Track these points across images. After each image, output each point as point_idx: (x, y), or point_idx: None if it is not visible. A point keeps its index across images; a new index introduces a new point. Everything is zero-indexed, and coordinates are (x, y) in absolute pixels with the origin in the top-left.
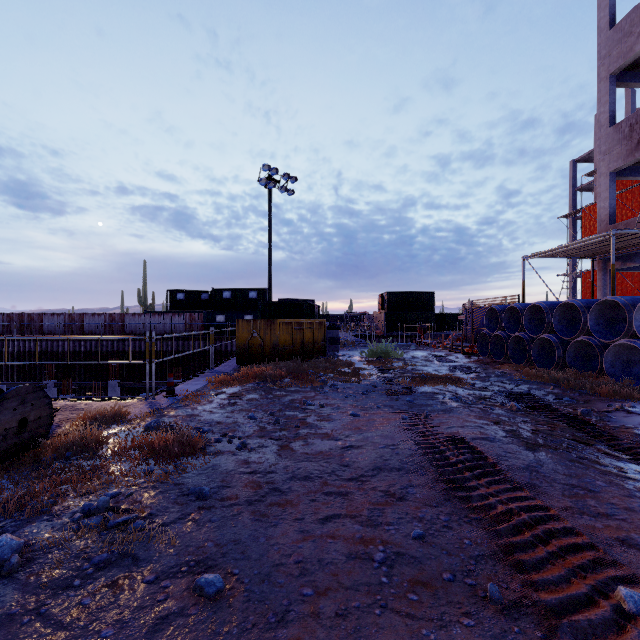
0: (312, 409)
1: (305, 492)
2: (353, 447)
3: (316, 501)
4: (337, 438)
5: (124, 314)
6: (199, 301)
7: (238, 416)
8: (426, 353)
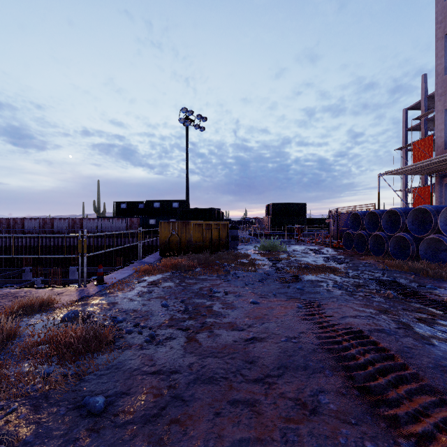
0: (217, 296)
1: (209, 401)
2: (256, 339)
3: (221, 415)
4: (240, 328)
5: (82, 219)
6: (137, 209)
7: (153, 304)
8: (303, 247)
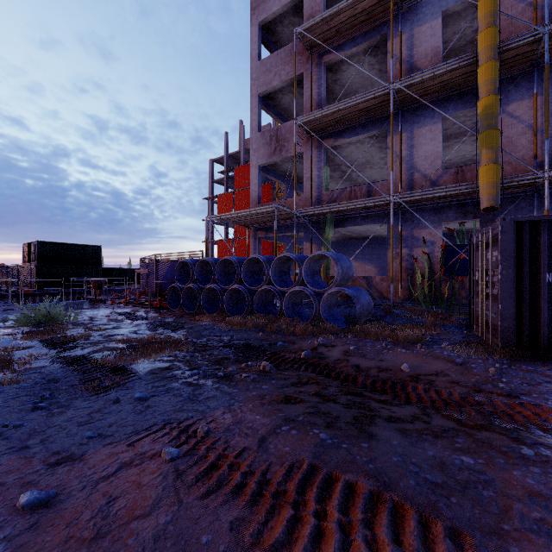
0: None
1: None
2: None
3: None
4: None
5: None
6: None
7: None
8: (108, 311)
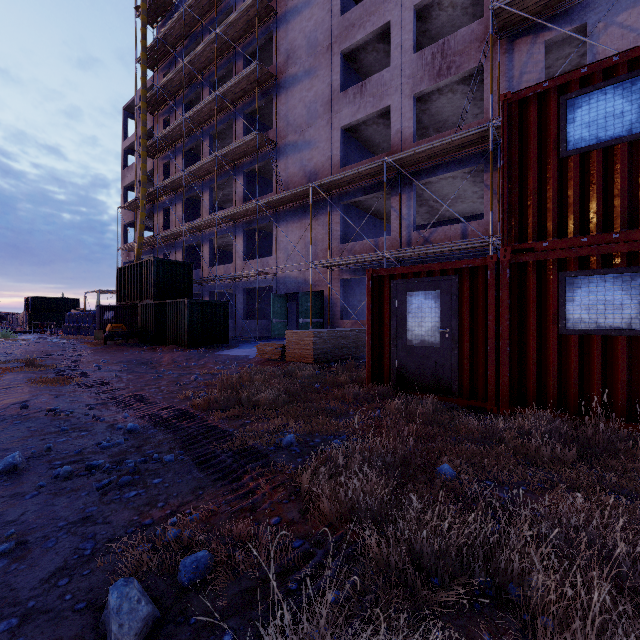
0: None
1: None
2: None
3: None
4: None
5: None
6: None
7: None
8: (37, 336)
